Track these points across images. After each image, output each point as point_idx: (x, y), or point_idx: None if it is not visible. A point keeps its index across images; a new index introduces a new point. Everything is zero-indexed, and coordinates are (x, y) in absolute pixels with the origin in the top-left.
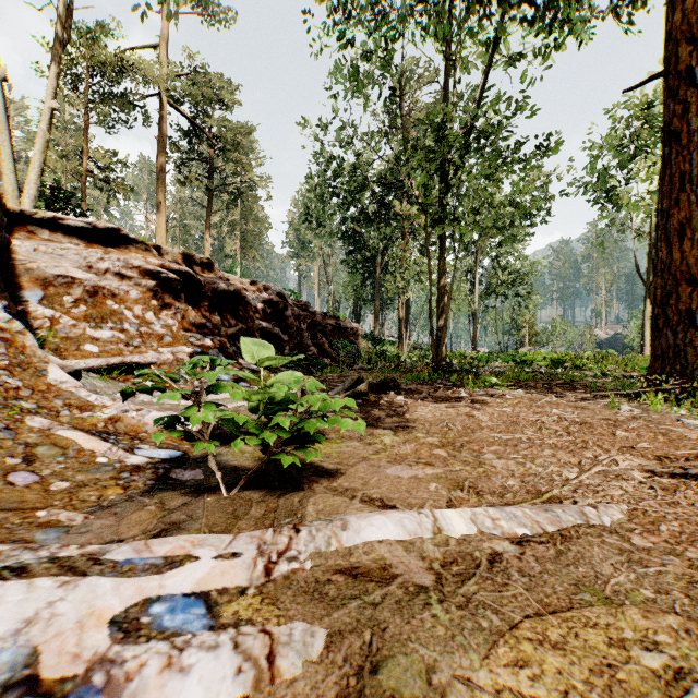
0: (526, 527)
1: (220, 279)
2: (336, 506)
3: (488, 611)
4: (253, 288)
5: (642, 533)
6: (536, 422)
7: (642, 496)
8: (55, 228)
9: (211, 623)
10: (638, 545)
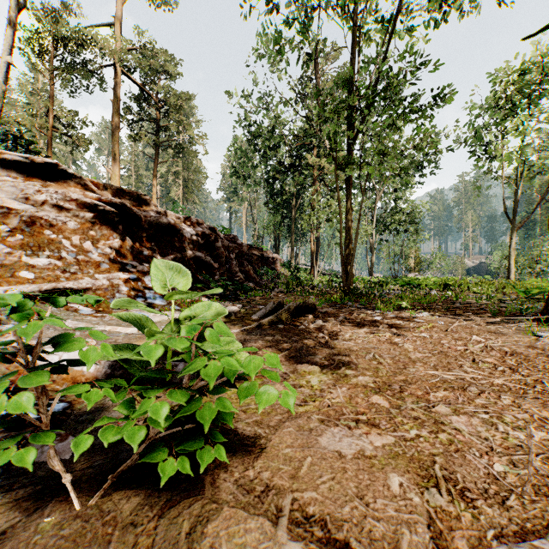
0: None
1: (156, 213)
2: None
3: None
4: (188, 222)
5: None
6: (464, 352)
7: None
8: None
9: None
10: None
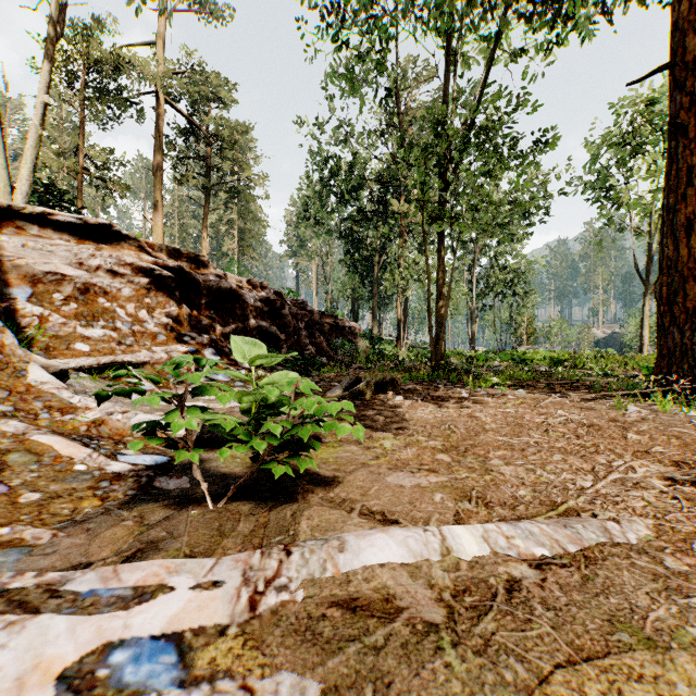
0: (544, 546)
1: (216, 277)
2: (332, 521)
3: (511, 657)
4: (250, 286)
5: (674, 553)
6: (541, 424)
7: (667, 508)
8: (44, 224)
9: (181, 675)
10: (672, 569)
